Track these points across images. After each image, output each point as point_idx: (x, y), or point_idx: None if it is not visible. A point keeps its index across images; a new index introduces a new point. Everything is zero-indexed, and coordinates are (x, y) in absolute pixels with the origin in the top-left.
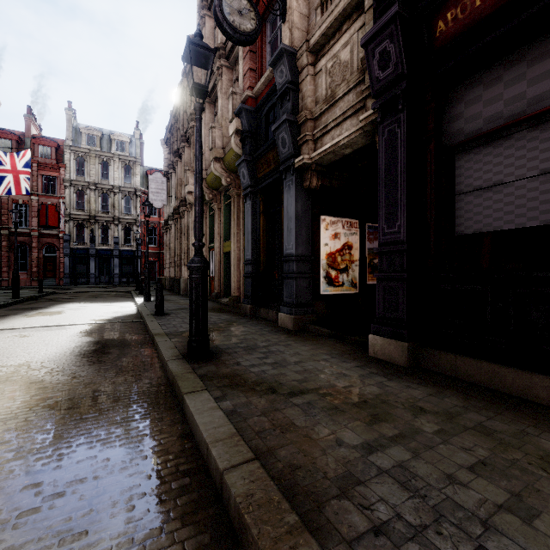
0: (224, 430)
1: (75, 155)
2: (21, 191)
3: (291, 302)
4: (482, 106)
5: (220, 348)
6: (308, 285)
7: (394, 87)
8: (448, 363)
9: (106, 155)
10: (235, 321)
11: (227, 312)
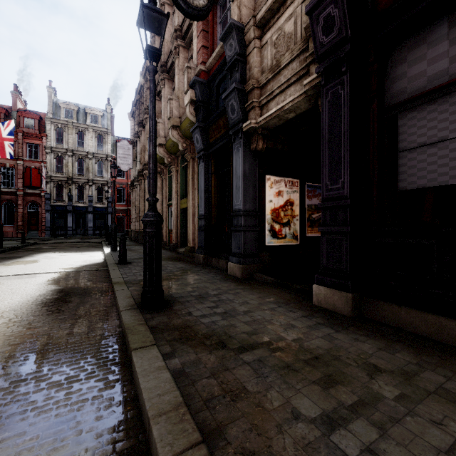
0: (169, 399)
1: (55, 126)
2: (6, 155)
3: (240, 253)
4: (426, 65)
5: (173, 297)
6: (255, 238)
7: (337, 51)
8: (392, 314)
9: (81, 126)
10: (190, 270)
11: (183, 261)
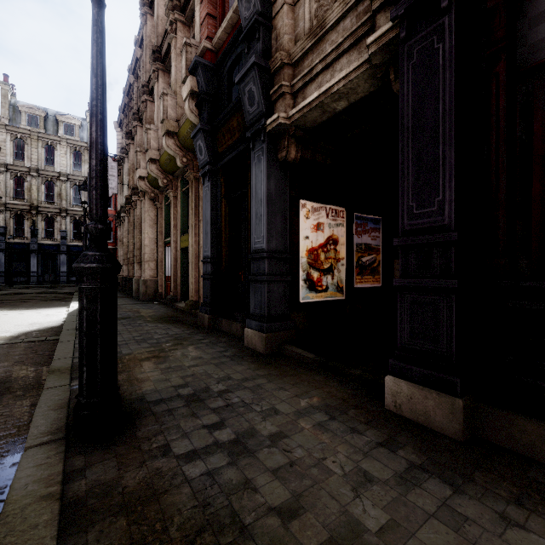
0: None
1: (12, 135)
2: None
3: (262, 315)
4: None
5: (146, 401)
6: (285, 291)
7: None
8: (542, 442)
9: (51, 138)
10: (187, 339)
11: (180, 322)
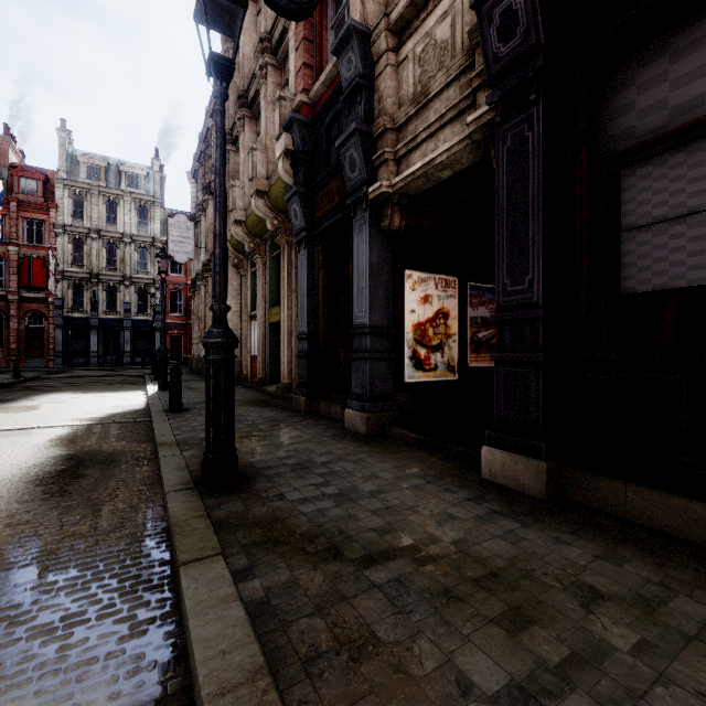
0: (241, 661)
1: (70, 191)
2: None
3: (363, 394)
4: (668, 90)
5: (256, 467)
6: (388, 370)
7: (522, 67)
8: (612, 496)
9: (113, 192)
10: (283, 421)
11: (272, 406)
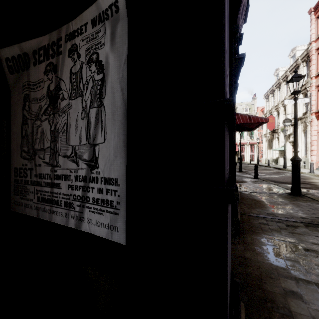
0: None
1: None
2: None
3: None
4: None
5: None
6: None
7: None
8: None
9: None
10: None
11: None
